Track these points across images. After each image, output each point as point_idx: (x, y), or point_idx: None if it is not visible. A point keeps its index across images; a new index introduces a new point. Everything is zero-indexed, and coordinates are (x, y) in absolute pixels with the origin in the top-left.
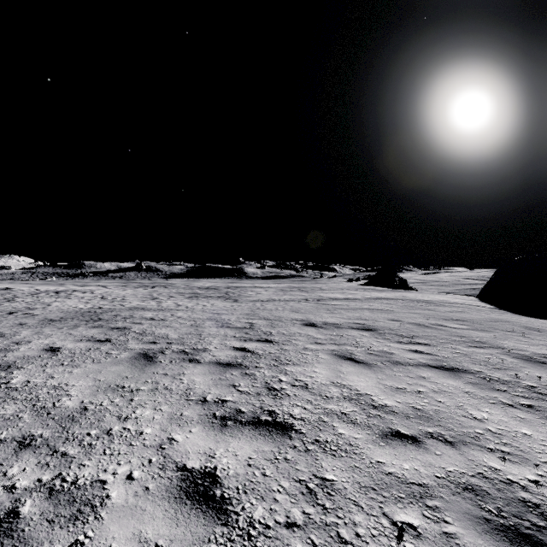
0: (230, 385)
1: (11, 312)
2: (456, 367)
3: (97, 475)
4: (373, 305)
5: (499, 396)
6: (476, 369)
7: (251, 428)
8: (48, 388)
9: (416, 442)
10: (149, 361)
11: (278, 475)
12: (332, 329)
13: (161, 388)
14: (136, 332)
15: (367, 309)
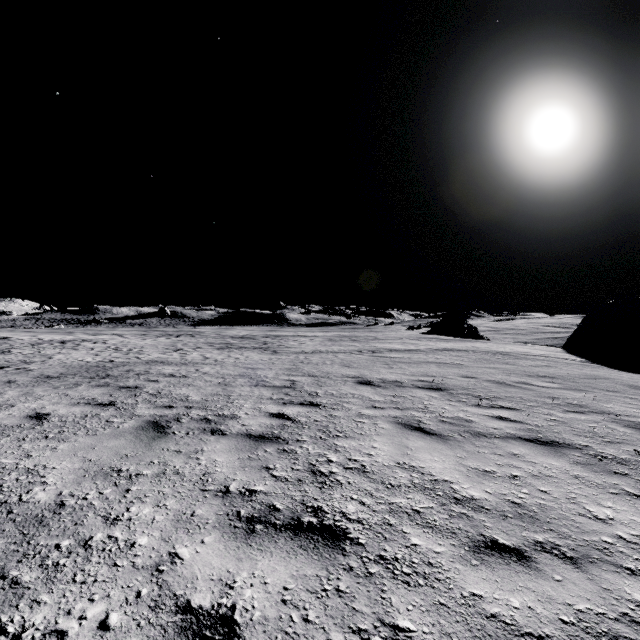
0: (262, 467)
1: (2, 366)
2: (555, 439)
3: (55, 621)
4: (441, 358)
5: (620, 482)
6: (581, 443)
7: (289, 536)
8: (18, 472)
9: (523, 558)
10: (160, 433)
11: (326, 621)
12: (393, 388)
13: (169, 472)
14: (149, 392)
15: (434, 363)
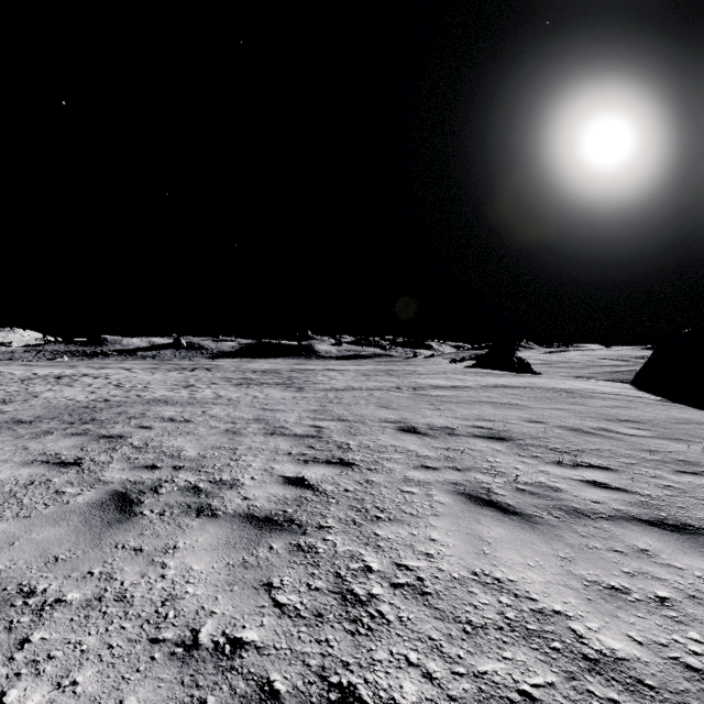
0: (261, 583)
1: None
2: (688, 521)
3: None
4: (494, 397)
5: None
6: None
7: None
8: None
9: None
10: (122, 514)
11: None
12: (444, 438)
13: (109, 596)
14: (133, 444)
15: (488, 403)
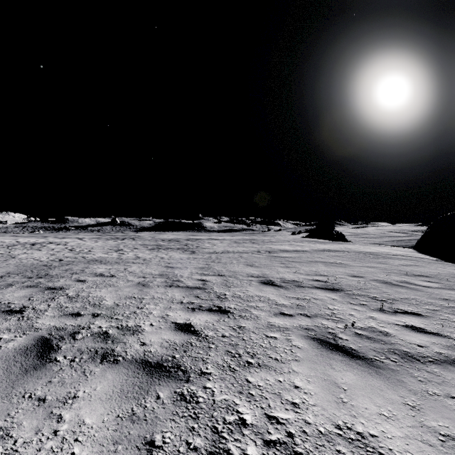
0: (144, 441)
1: None
2: None
3: None
4: (324, 258)
5: None
6: None
7: None
8: None
9: None
10: (40, 360)
11: None
12: (294, 289)
13: None
14: (68, 294)
15: (321, 263)
